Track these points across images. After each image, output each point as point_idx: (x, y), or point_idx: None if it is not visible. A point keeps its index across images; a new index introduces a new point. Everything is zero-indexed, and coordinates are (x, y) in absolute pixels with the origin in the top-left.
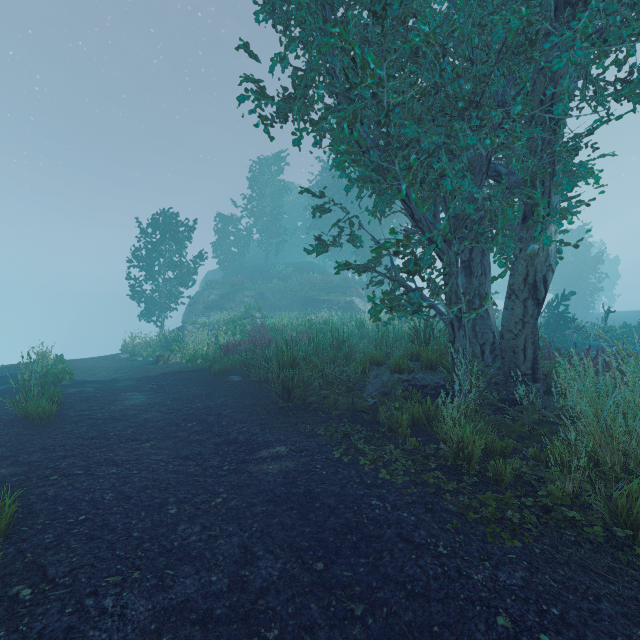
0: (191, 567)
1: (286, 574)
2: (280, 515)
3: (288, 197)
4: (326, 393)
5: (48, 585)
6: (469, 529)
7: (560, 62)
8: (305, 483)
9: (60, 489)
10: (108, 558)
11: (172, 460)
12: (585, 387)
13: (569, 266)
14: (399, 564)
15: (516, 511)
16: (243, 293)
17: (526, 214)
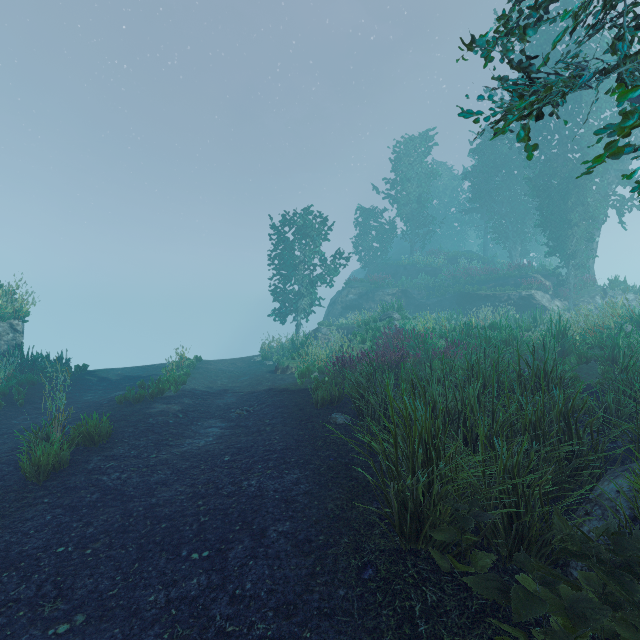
0: None
1: None
2: None
3: (438, 180)
4: (555, 634)
5: None
6: None
7: None
8: None
9: None
10: None
11: None
12: None
13: None
14: None
15: None
16: (383, 291)
17: None
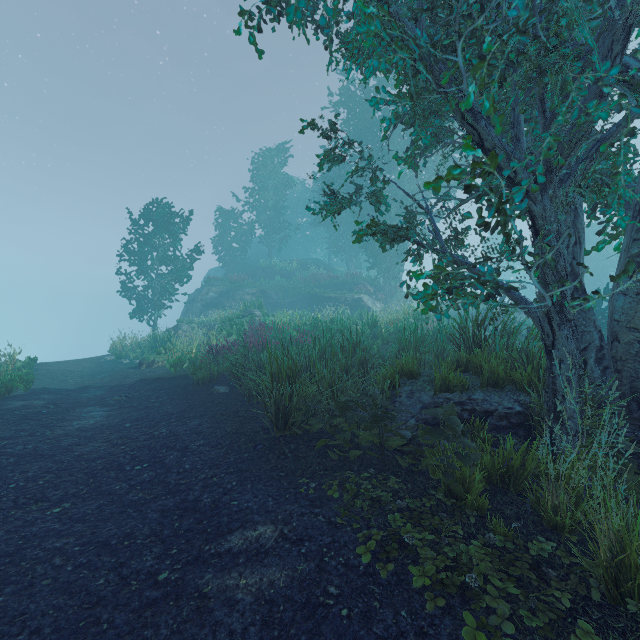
0: None
1: None
2: None
3: (292, 192)
4: (340, 424)
5: None
6: None
7: None
8: None
9: None
10: None
11: (79, 549)
12: None
13: (590, 262)
14: None
15: None
16: (244, 290)
17: None
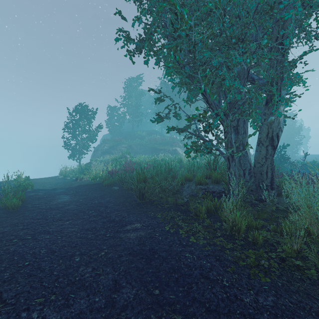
0: (84, 292)
1: (138, 297)
2: (136, 262)
3: (144, 97)
4: (162, 195)
5: (1, 304)
6: (240, 271)
7: (289, 14)
8: (150, 244)
9: (17, 247)
10: (38, 287)
11: (80, 231)
12: (303, 192)
13: (285, 132)
14: (201, 291)
15: (266, 260)
16: (121, 145)
17: (267, 101)
